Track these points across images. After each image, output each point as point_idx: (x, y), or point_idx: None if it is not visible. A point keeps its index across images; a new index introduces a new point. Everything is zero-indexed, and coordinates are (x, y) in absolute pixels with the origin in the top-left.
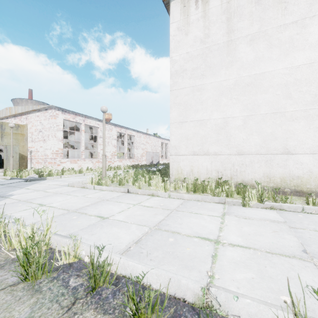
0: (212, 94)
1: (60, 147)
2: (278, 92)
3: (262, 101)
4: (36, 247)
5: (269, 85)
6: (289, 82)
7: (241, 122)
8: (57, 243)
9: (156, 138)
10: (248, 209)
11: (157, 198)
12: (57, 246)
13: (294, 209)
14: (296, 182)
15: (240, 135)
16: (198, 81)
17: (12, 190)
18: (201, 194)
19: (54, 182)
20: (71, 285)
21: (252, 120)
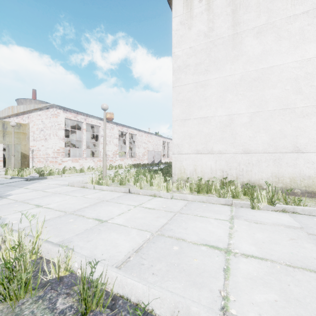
0: (217, 90)
1: (62, 146)
2: (287, 87)
3: (270, 97)
4: (21, 258)
5: (277, 79)
6: (300, 76)
7: (248, 119)
8: (48, 252)
9: (158, 137)
10: (257, 212)
11: (159, 198)
12: (48, 255)
13: (308, 212)
14: (307, 182)
15: (246, 133)
16: (202, 77)
17: (11, 189)
18: (205, 194)
19: (55, 181)
20: (59, 308)
21: (259, 117)
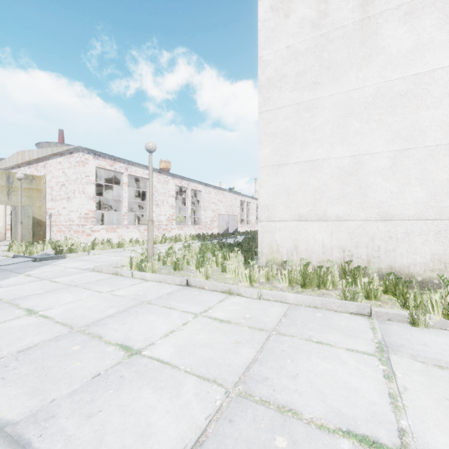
0: (333, 115)
1: (92, 208)
2: None
3: (429, 123)
4: None
5: (443, 92)
6: None
7: (388, 163)
8: None
9: (233, 194)
10: (427, 335)
11: (237, 298)
12: None
13: None
14: None
15: (385, 186)
16: (307, 94)
17: (4, 277)
18: (316, 290)
19: (76, 262)
20: None
21: (409, 159)
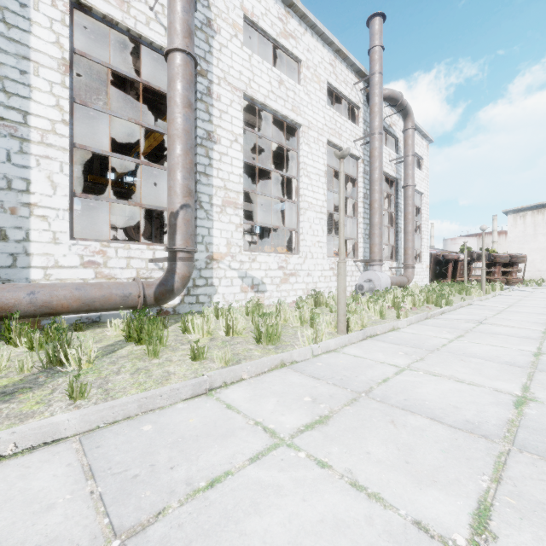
0: (527, 251)
1: None
2: None
3: None
4: None
5: None
6: None
7: (539, 261)
8: None
9: None
10: None
11: None
12: None
13: None
14: None
15: (539, 265)
16: (521, 246)
17: None
18: None
19: None
20: None
21: (544, 260)
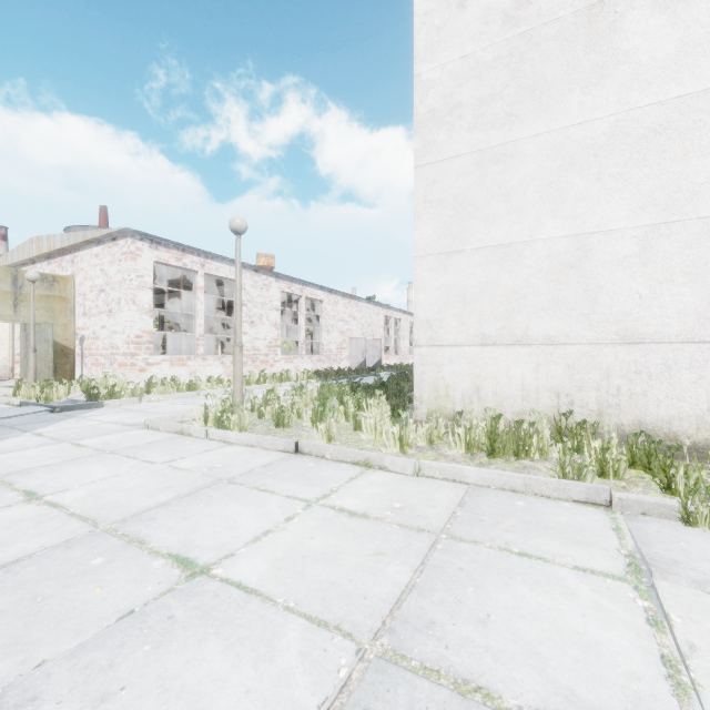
0: (541, 168)
1: (147, 327)
2: None
3: (706, 178)
4: None
5: None
6: None
7: (634, 247)
8: None
9: (374, 306)
10: None
11: (380, 474)
12: None
13: None
14: None
15: (629, 286)
16: (496, 135)
17: None
18: (512, 461)
19: (119, 413)
20: None
21: (671, 239)
